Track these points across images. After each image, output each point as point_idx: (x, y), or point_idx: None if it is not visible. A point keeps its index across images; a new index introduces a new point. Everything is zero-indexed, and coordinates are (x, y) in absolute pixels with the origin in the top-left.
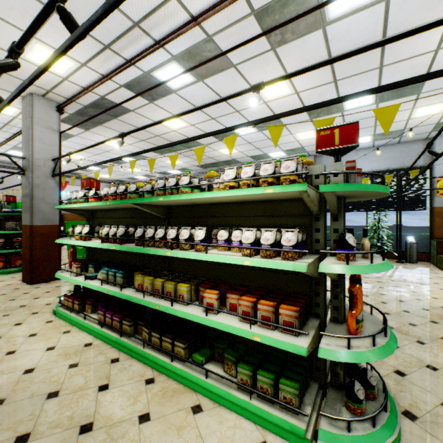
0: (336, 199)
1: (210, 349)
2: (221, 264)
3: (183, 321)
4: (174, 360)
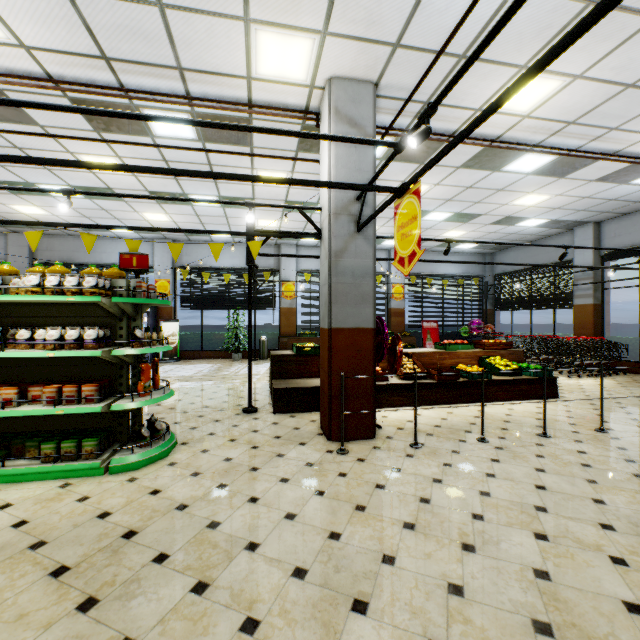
0: (132, 306)
1: (6, 450)
2: (21, 365)
3: None
4: None
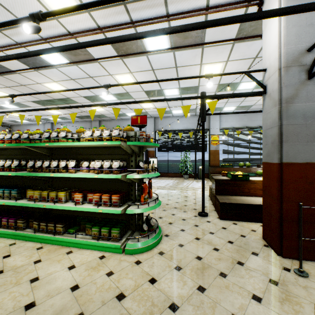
0: (137, 147)
1: (78, 226)
2: (85, 180)
3: (61, 215)
4: (56, 235)
